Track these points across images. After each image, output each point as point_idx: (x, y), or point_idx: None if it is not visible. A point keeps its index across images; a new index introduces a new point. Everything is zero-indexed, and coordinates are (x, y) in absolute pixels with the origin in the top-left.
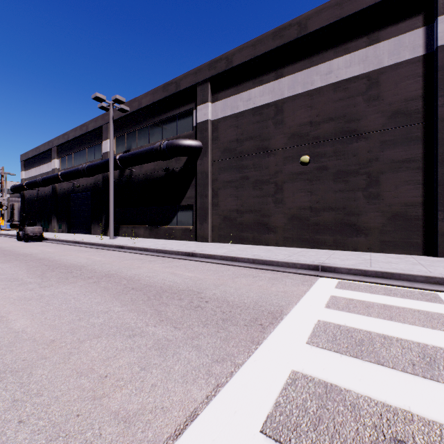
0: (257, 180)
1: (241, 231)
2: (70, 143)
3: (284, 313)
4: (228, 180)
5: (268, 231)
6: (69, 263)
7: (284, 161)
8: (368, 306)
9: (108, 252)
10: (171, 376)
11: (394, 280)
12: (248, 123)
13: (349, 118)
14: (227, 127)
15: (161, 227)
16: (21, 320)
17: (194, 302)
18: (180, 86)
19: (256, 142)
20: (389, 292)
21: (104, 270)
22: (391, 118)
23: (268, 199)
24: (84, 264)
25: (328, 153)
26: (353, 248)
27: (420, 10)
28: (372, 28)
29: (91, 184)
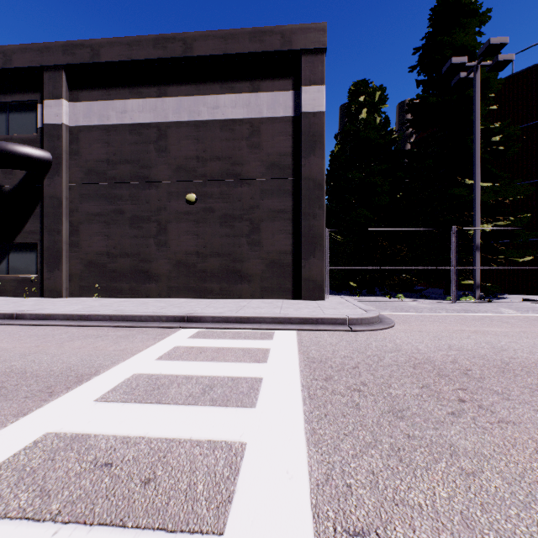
0: (136, 215)
1: (113, 280)
2: None
3: (98, 373)
4: (95, 212)
5: (150, 280)
6: None
7: (168, 197)
8: (203, 351)
9: None
10: None
11: (249, 324)
12: (123, 142)
13: (235, 160)
14: (94, 140)
15: None
16: None
17: None
18: (13, 61)
19: (134, 168)
20: (236, 335)
21: None
22: (270, 168)
23: (149, 240)
24: None
25: (215, 194)
26: (238, 296)
27: (290, 75)
28: (254, 76)
29: None
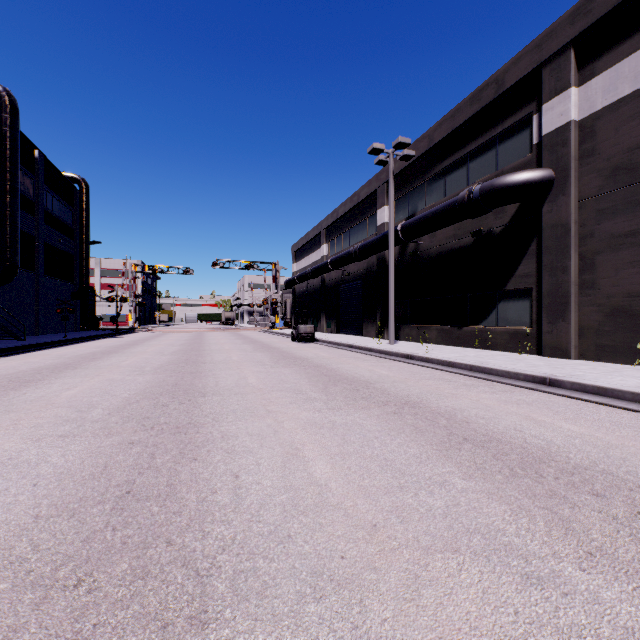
0: None
1: None
2: (339, 222)
3: None
4: (624, 231)
5: None
6: (350, 375)
7: None
8: None
9: (393, 364)
10: None
11: None
12: None
13: None
14: (622, 121)
15: (466, 329)
16: (319, 462)
17: None
18: (504, 83)
19: None
20: None
21: (400, 394)
22: None
23: None
24: (369, 379)
25: None
26: None
27: None
28: None
29: (362, 271)
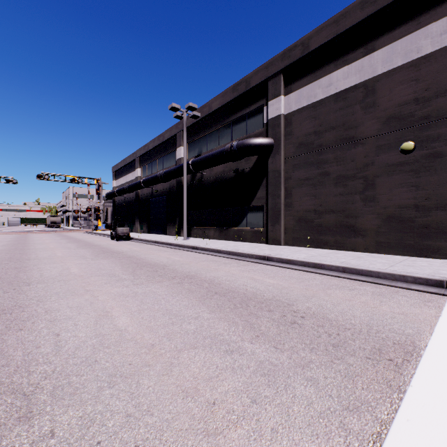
0: (340, 175)
1: (319, 234)
2: (149, 153)
3: (418, 346)
4: (304, 177)
5: (355, 234)
6: (153, 262)
7: (376, 151)
8: None
9: (184, 253)
10: (292, 420)
11: None
12: (328, 112)
13: None
14: (303, 119)
15: (230, 229)
16: (123, 317)
17: (287, 316)
18: (250, 84)
19: (338, 132)
20: None
21: (184, 271)
22: None
23: (354, 197)
24: (166, 264)
25: (444, 135)
26: None
27: None
28: None
29: (166, 189)
